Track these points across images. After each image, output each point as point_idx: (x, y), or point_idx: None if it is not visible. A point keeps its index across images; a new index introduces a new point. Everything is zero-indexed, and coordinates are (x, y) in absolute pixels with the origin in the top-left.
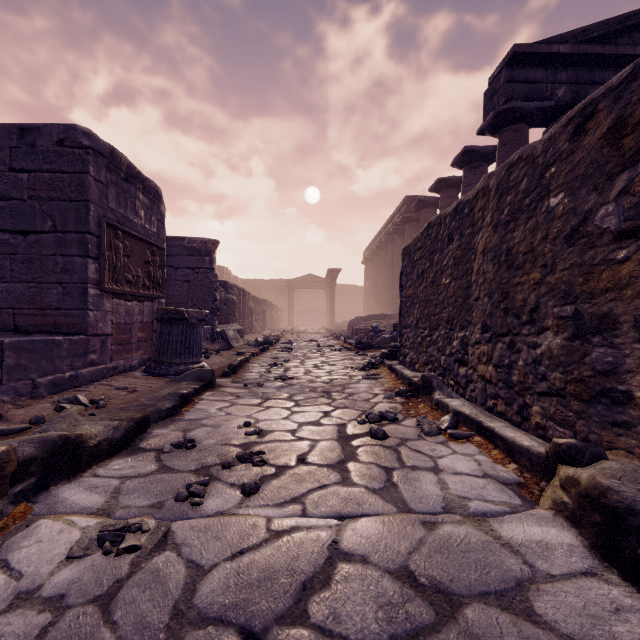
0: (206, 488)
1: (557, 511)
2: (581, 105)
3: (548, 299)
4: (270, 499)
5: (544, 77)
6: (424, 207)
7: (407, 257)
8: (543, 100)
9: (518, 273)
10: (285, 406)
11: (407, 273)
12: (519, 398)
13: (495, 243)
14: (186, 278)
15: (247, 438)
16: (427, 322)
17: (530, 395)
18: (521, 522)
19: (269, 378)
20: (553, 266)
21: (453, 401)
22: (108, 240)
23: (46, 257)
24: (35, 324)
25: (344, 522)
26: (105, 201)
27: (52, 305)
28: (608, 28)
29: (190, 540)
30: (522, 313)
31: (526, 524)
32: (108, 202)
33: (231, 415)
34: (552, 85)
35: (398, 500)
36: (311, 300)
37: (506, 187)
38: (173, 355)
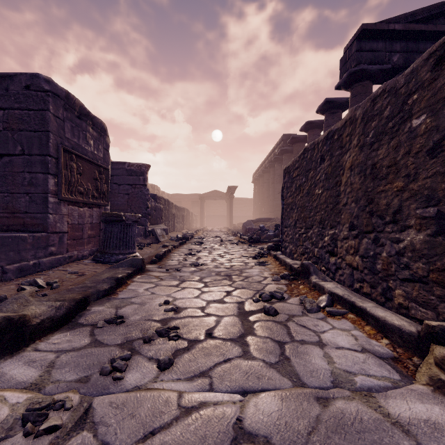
0: (127, 362)
1: (435, 388)
2: (442, 40)
3: (411, 203)
4: (182, 373)
5: (384, 47)
6: (296, 142)
7: (287, 175)
8: (383, 64)
9: (382, 183)
10: (197, 287)
11: (287, 187)
12: (383, 282)
13: (361, 160)
14: (126, 192)
15: (166, 314)
16: (303, 223)
17: (393, 280)
18: (404, 398)
19: (185, 264)
20: (416, 175)
21: (327, 284)
22: (64, 161)
23: (16, 174)
24: (8, 224)
25: (246, 397)
26: (62, 132)
27: (21, 210)
28: (430, 12)
29: (107, 418)
30: (386, 215)
31: (409, 400)
32: (64, 133)
33: (155, 294)
34: (389, 53)
35: (292, 374)
36: (216, 208)
37: (371, 115)
38: (114, 247)
